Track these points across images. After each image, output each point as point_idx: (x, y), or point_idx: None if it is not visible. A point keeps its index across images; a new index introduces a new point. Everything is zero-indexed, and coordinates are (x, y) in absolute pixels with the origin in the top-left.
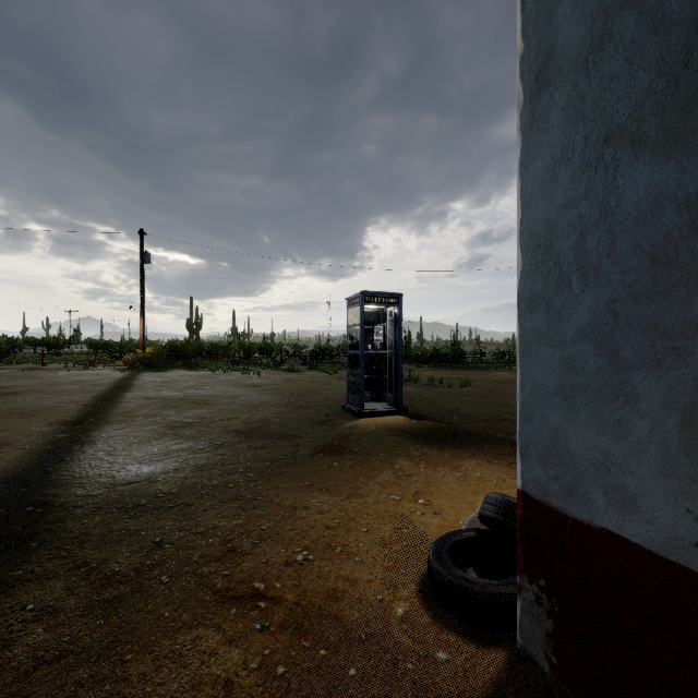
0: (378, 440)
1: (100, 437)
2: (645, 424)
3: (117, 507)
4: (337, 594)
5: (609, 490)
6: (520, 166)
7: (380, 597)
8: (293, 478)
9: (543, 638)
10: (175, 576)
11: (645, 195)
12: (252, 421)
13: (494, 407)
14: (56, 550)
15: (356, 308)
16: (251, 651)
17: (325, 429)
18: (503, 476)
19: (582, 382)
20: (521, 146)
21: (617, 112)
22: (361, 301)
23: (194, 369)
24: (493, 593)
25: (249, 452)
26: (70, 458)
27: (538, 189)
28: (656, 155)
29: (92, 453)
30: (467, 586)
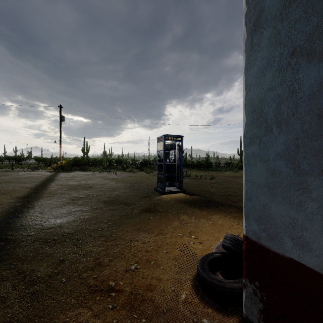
0: (172, 205)
1: (37, 205)
2: (314, 204)
3: (42, 241)
4: (151, 287)
5: (294, 238)
6: (245, 70)
7: (173, 288)
8: (131, 225)
9: (257, 312)
10: (69, 278)
11: (314, 82)
12: (111, 196)
13: (226, 189)
14: (9, 264)
15: (161, 142)
16: (106, 321)
17: (146, 200)
18: (232, 223)
19: (279, 181)
20: (245, 60)
21: (299, 39)
22: (164, 139)
23: (85, 171)
24: (231, 288)
25: (109, 211)
26: (21, 215)
27: (254, 81)
28: (321, 60)
29: (32, 213)
30: (217, 283)
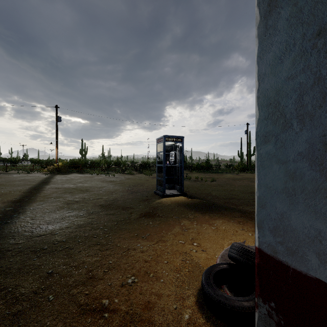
0: (172, 209)
1: (29, 209)
2: None
3: (30, 250)
4: (150, 305)
5: (321, 254)
6: (257, 58)
7: (175, 306)
8: (128, 231)
9: None
10: (57, 295)
11: None
12: (109, 200)
13: (228, 191)
14: None
15: (161, 143)
16: None
17: (145, 203)
18: (236, 228)
19: (301, 186)
20: (258, 46)
21: None
22: (163, 140)
23: (82, 173)
24: (241, 307)
25: (106, 216)
26: (10, 221)
27: (269, 70)
28: None
29: (23, 218)
30: (225, 302)
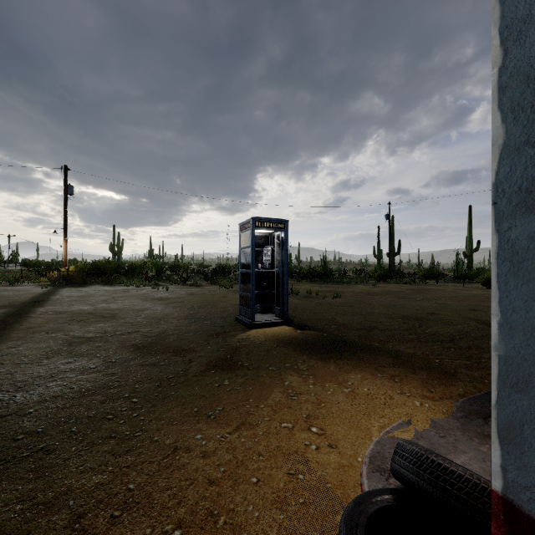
0: (268, 352)
1: None
2: None
3: None
4: None
5: None
6: None
7: None
8: (181, 402)
9: None
10: None
11: None
12: (151, 334)
13: (363, 316)
14: None
15: (247, 231)
16: None
17: (219, 341)
18: (389, 391)
19: None
20: None
21: None
22: (252, 226)
23: (112, 284)
24: None
25: (140, 370)
26: None
27: None
28: None
29: None
30: None
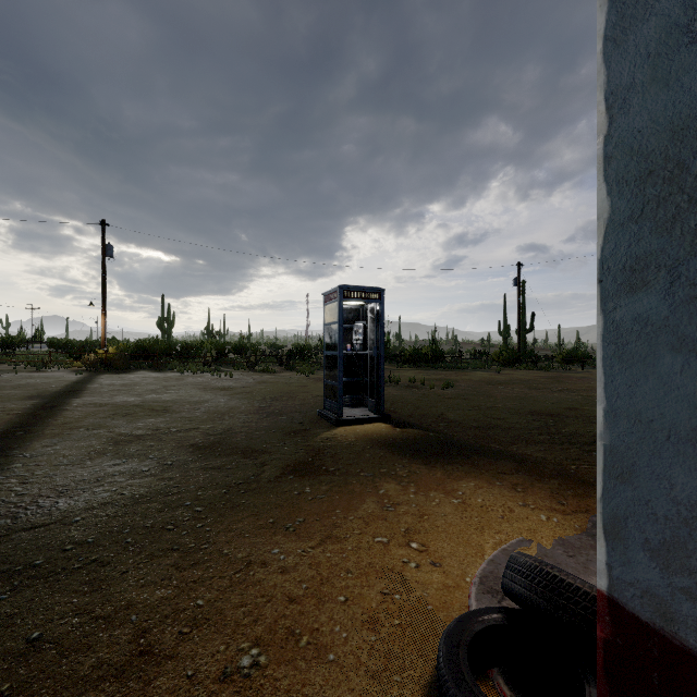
0: (359, 454)
1: (22, 457)
2: None
3: None
4: None
5: None
6: (606, 43)
7: None
8: (253, 512)
9: None
10: None
11: None
12: (214, 432)
13: (481, 411)
14: None
15: (333, 303)
16: None
17: (298, 441)
18: (509, 502)
19: None
20: (608, 9)
21: None
22: (339, 296)
23: (161, 370)
24: None
25: (203, 474)
26: None
27: (647, 71)
28: None
29: (1, 480)
30: None
